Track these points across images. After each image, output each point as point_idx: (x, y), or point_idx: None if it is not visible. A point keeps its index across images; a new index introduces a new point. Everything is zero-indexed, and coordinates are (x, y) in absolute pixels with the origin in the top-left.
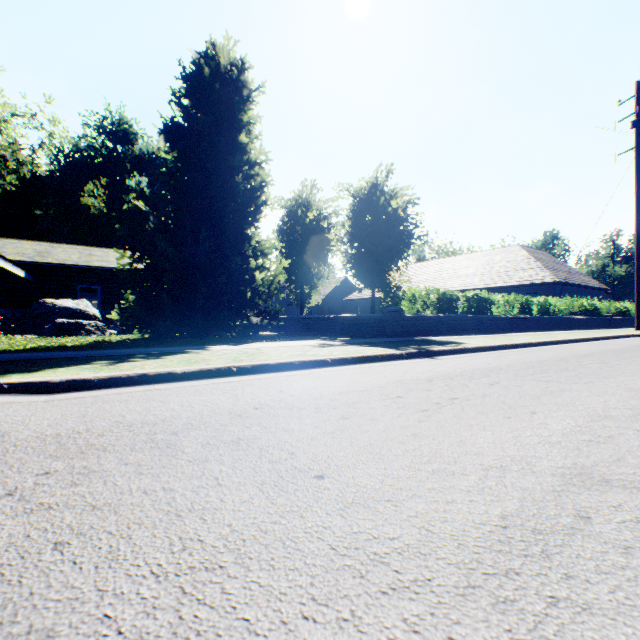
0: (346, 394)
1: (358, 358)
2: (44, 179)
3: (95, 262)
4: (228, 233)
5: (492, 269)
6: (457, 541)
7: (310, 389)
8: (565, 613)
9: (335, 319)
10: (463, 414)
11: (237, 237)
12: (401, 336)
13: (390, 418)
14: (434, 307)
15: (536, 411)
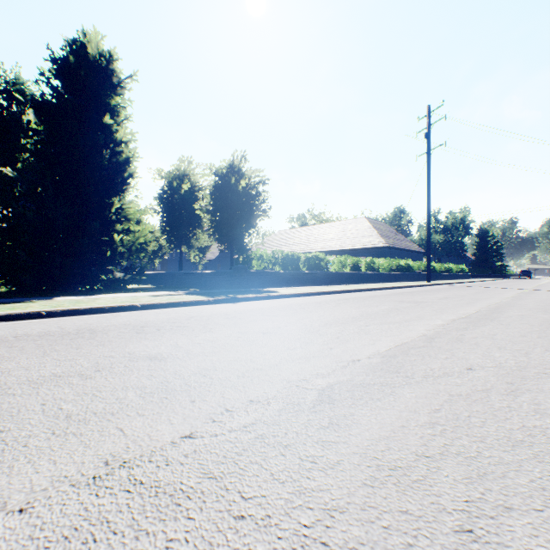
0: (106, 327)
1: (168, 304)
2: None
3: None
4: (92, 200)
5: (345, 235)
6: (6, 382)
7: (86, 325)
8: (2, 396)
9: (201, 274)
10: (158, 334)
11: (100, 204)
12: (247, 288)
13: (102, 338)
14: (280, 265)
15: (209, 331)
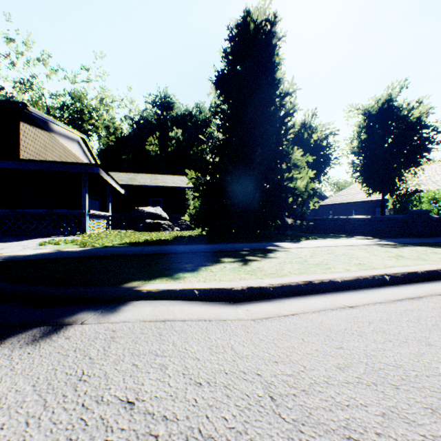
0: None
1: None
2: (126, 137)
3: (160, 183)
4: (269, 151)
5: None
6: None
7: None
8: None
9: (345, 220)
10: None
11: (276, 154)
12: (428, 236)
13: None
14: None
15: None
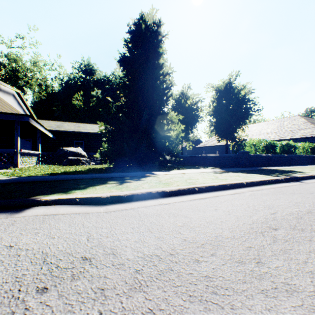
0: None
1: (259, 182)
2: (56, 93)
3: (81, 130)
4: (154, 111)
5: (282, 129)
6: None
7: (275, 208)
8: None
9: (205, 157)
10: None
11: (159, 113)
12: (248, 166)
13: None
14: (263, 150)
15: None
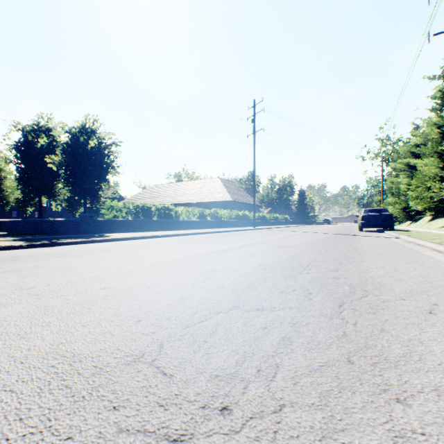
0: None
1: None
2: None
3: None
4: None
5: (204, 191)
6: None
7: None
8: None
9: (53, 222)
10: None
11: None
12: (94, 233)
13: None
14: (131, 214)
15: None
